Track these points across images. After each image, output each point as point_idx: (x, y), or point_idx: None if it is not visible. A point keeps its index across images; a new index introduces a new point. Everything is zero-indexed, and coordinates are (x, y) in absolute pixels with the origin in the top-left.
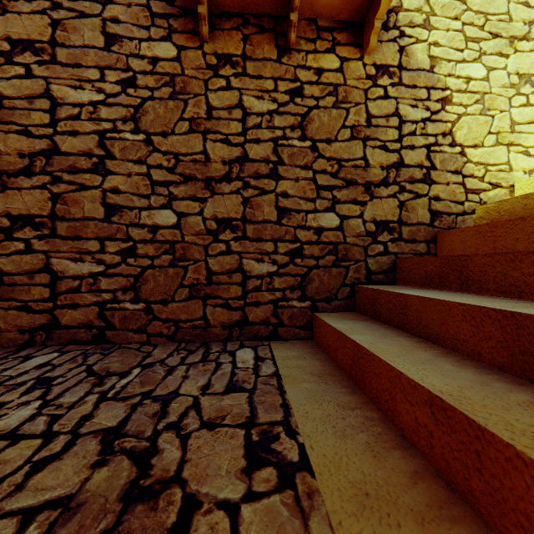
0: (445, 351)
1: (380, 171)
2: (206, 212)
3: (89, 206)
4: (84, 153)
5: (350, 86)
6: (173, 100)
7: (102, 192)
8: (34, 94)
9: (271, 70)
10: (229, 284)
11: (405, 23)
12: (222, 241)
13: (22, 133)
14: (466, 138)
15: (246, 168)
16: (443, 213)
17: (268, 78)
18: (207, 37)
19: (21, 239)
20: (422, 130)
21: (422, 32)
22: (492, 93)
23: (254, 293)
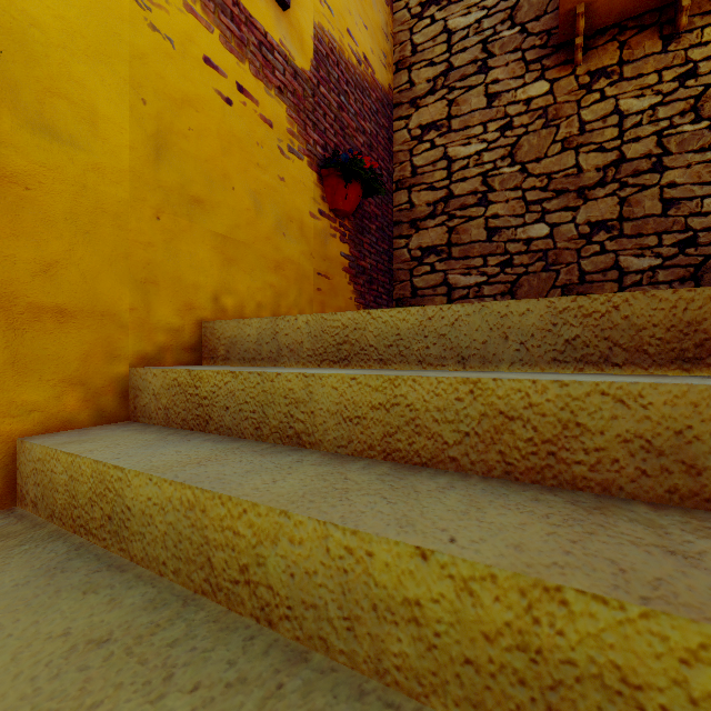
0: None
1: None
2: (578, 219)
3: (475, 232)
4: (471, 192)
5: None
6: (545, 129)
7: (484, 219)
8: (436, 159)
9: (654, 64)
10: (603, 281)
11: None
12: (595, 243)
13: (428, 189)
14: None
15: (623, 169)
16: None
17: (649, 74)
18: (581, 62)
19: (428, 263)
20: None
21: None
22: None
23: (633, 288)
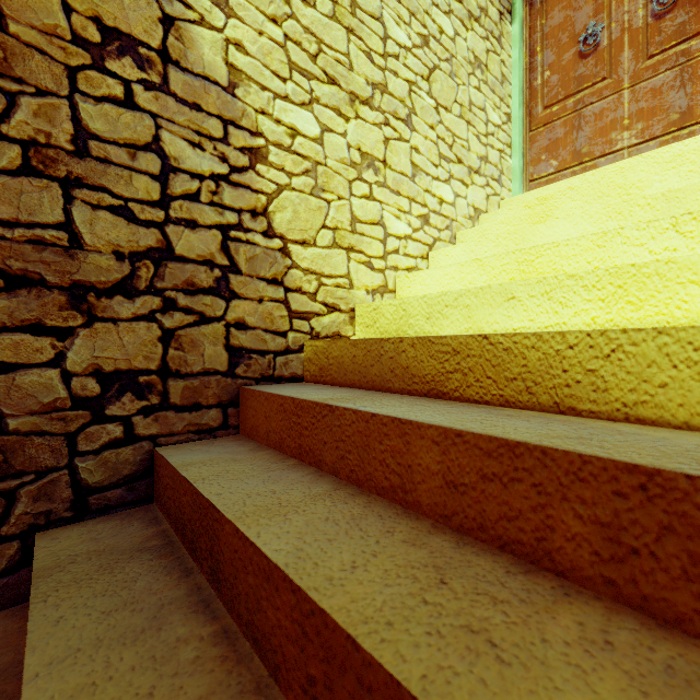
0: None
1: (115, 262)
2: None
3: None
4: None
5: (22, 40)
6: None
7: None
8: None
9: None
10: None
11: None
12: None
13: None
14: (291, 228)
15: None
16: (253, 351)
17: None
18: None
19: None
20: (213, 196)
21: (213, 11)
22: (328, 167)
23: None
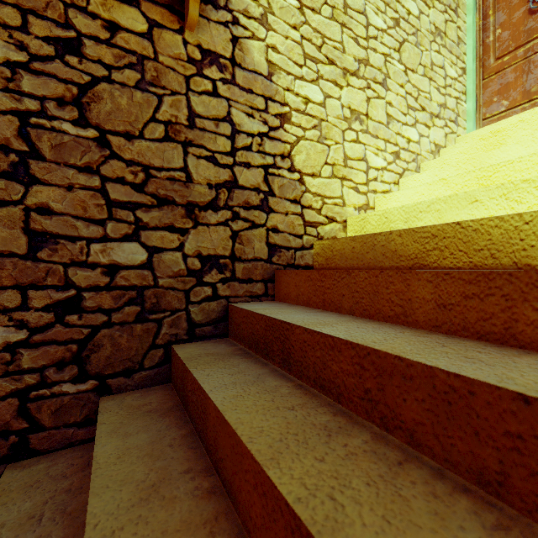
0: (232, 535)
1: (208, 190)
2: None
3: None
4: None
5: (165, 64)
6: None
7: None
8: None
9: None
10: None
11: (240, 9)
12: None
13: None
14: (305, 165)
15: None
16: (282, 247)
17: (6, 4)
18: None
19: None
20: (259, 146)
21: (259, 29)
22: (329, 122)
23: None
